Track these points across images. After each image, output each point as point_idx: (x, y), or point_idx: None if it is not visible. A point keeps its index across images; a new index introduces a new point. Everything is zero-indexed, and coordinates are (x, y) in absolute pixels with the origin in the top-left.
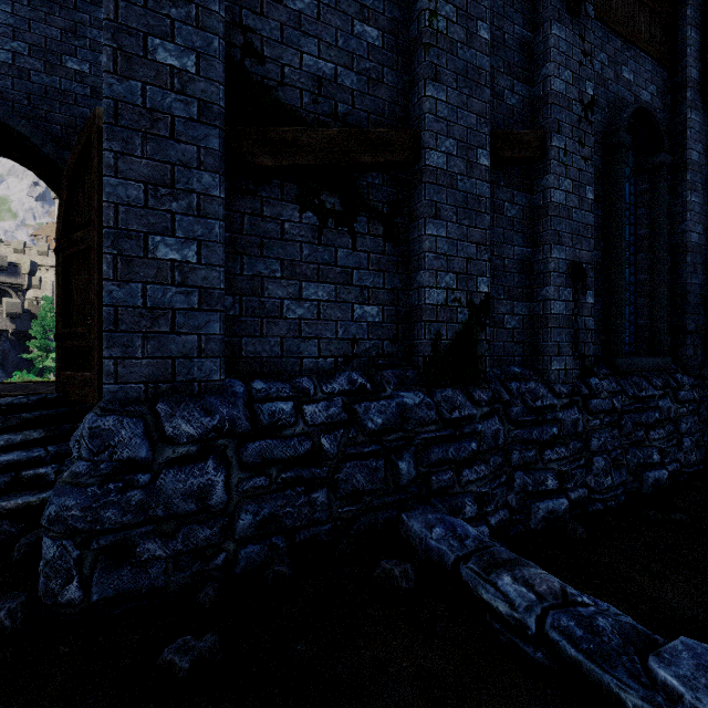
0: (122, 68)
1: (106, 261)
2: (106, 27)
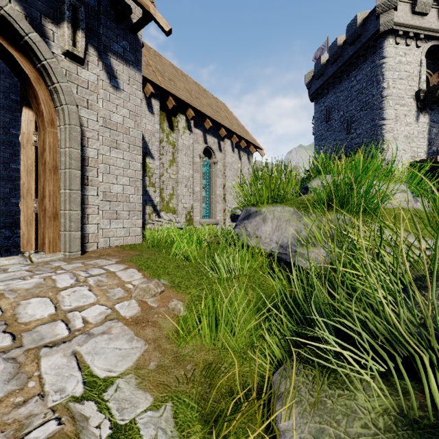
0: (5, 169)
1: (2, 203)
2: (2, 163)
